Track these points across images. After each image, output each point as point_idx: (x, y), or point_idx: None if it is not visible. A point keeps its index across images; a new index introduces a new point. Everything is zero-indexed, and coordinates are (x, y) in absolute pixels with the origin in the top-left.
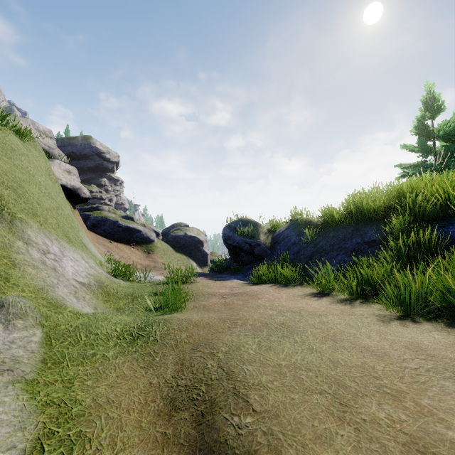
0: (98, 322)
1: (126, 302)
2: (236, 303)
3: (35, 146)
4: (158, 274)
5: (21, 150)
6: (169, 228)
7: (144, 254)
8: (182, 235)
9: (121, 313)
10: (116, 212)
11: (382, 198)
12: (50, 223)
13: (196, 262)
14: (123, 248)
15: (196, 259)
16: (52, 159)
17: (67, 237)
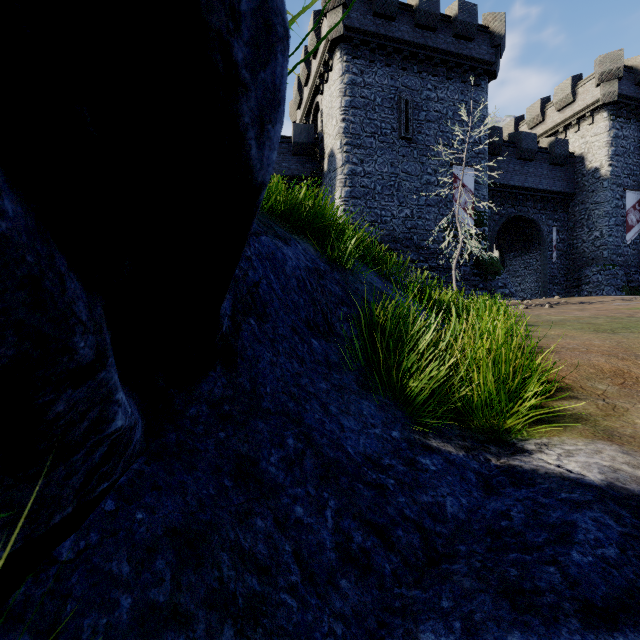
0: None
1: None
2: None
3: None
4: None
5: None
6: None
7: None
8: None
9: None
10: None
11: None
12: None
13: None
14: None
15: None
16: None
17: None
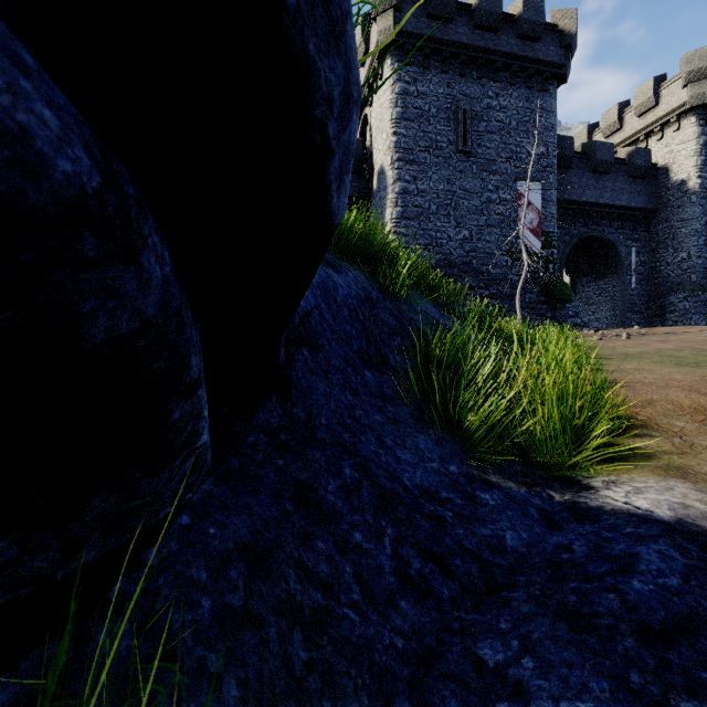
0: None
1: None
2: None
3: None
4: None
5: None
6: None
7: None
8: None
9: None
10: None
11: None
12: None
13: None
14: None
15: None
16: None
17: None
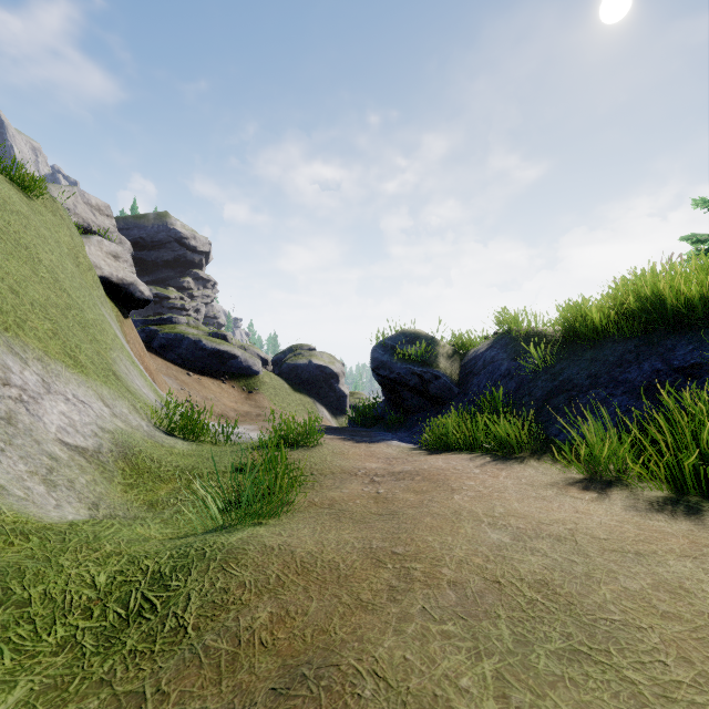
0: (61, 554)
1: (173, 488)
2: (401, 500)
3: (54, 209)
4: (256, 429)
5: (14, 206)
6: (284, 353)
7: (243, 394)
8: (304, 364)
9: (153, 516)
10: (200, 326)
11: (697, 281)
12: (33, 328)
13: (327, 408)
14: (208, 384)
15: (327, 403)
16: (89, 235)
17: (72, 356)
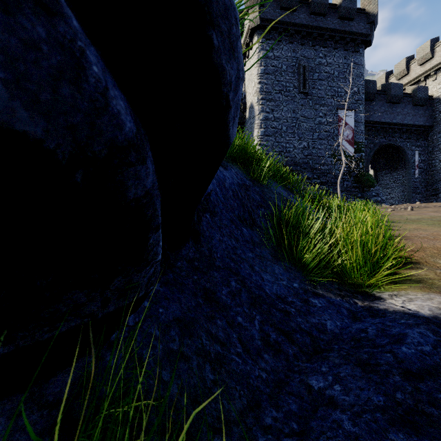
0: None
1: None
2: None
3: None
4: None
5: None
6: None
7: None
8: None
9: None
10: None
11: None
12: None
13: None
14: None
15: None
16: None
17: None
